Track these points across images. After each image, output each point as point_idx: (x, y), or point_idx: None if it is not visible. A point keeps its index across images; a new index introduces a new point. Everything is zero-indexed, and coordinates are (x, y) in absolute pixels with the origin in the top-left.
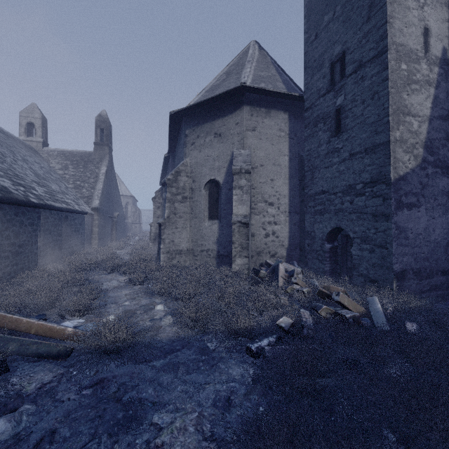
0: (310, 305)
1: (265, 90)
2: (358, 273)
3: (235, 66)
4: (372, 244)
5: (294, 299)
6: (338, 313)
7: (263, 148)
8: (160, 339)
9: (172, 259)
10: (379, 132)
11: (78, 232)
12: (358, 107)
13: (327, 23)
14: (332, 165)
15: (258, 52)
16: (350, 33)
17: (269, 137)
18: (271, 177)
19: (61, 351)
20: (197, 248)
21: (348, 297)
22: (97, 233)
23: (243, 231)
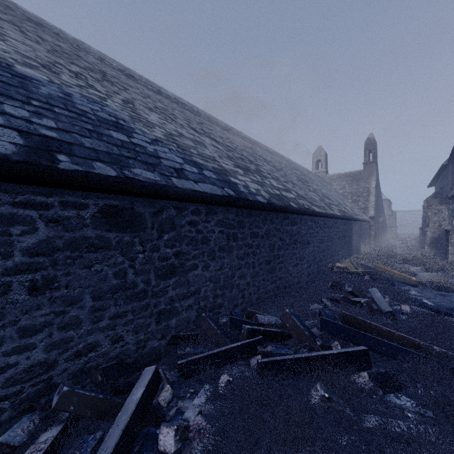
0: None
1: None
2: None
3: None
4: None
5: None
6: None
7: None
8: None
9: None
10: None
11: (364, 235)
12: None
13: None
14: None
15: None
16: None
17: None
18: None
19: (414, 284)
20: None
21: None
22: (373, 236)
23: None
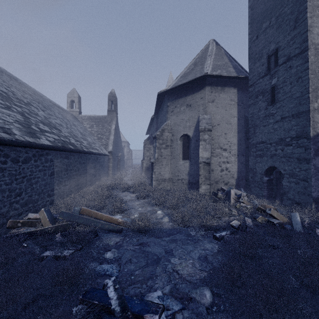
0: (252, 216)
1: (221, 76)
2: (287, 198)
3: (199, 59)
4: (297, 178)
5: (241, 212)
6: (269, 221)
7: (219, 113)
8: (164, 228)
9: (160, 184)
10: (302, 104)
11: (102, 166)
12: (287, 86)
13: (265, 29)
14: (268, 124)
15: (215, 47)
16: (281, 36)
17: (223, 105)
18: (224, 131)
19: (118, 229)
20: (175, 177)
21: (277, 212)
22: (111, 167)
23: (206, 168)
